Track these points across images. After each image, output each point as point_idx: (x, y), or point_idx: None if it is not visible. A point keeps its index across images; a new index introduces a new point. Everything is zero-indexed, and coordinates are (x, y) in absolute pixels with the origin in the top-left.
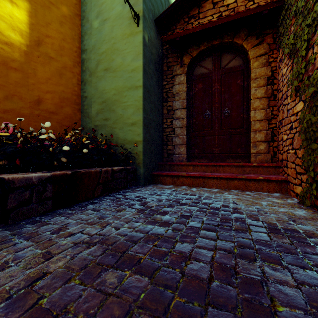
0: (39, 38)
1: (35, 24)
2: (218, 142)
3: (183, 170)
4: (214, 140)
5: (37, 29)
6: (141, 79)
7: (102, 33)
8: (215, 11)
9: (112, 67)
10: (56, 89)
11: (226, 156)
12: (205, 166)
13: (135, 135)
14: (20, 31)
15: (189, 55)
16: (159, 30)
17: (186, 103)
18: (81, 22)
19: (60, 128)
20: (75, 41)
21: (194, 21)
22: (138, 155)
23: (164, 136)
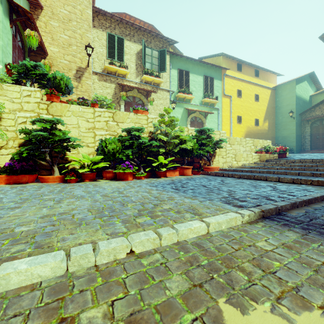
0: (269, 126)
1: (268, 124)
2: (321, 144)
3: (308, 152)
4: (320, 144)
5: (269, 125)
6: (295, 131)
7: (282, 120)
8: (320, 110)
9: (286, 128)
10: (271, 135)
11: (323, 148)
12: (315, 151)
13: (293, 144)
14: (267, 127)
15: (310, 121)
16: (300, 115)
17: (310, 134)
18: (275, 117)
19: (272, 144)
20: (274, 123)
21: (312, 112)
22: (294, 149)
23: (302, 144)
